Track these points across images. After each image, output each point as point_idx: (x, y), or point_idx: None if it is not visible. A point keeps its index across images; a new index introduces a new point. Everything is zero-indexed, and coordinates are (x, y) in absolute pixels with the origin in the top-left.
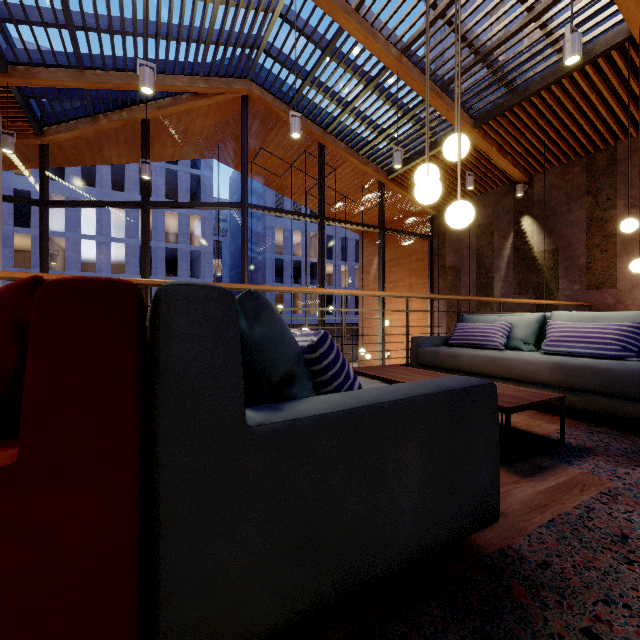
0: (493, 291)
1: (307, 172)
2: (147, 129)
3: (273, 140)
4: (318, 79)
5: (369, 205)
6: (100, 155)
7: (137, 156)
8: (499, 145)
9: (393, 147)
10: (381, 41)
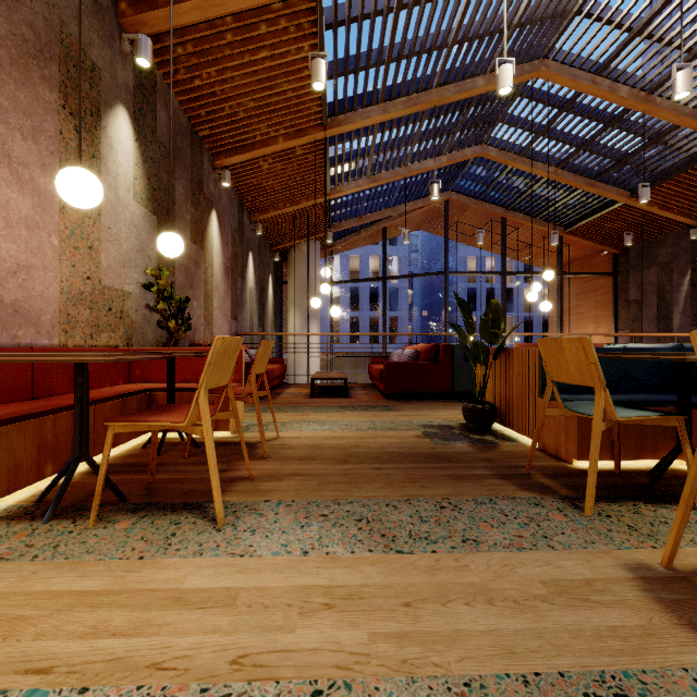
0: (672, 323)
1: (494, 232)
2: (386, 232)
3: (466, 216)
4: (498, 185)
5: (553, 248)
6: (353, 245)
7: (372, 241)
8: (662, 203)
9: (551, 232)
10: (540, 167)
